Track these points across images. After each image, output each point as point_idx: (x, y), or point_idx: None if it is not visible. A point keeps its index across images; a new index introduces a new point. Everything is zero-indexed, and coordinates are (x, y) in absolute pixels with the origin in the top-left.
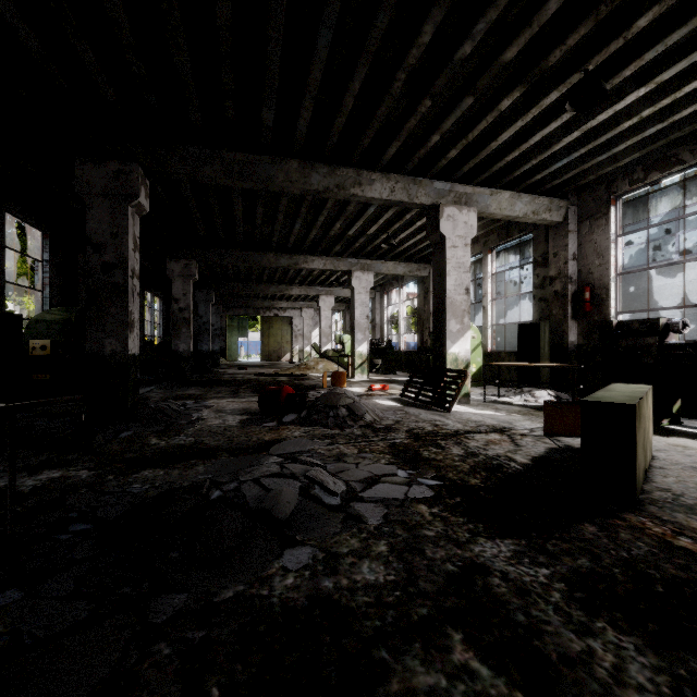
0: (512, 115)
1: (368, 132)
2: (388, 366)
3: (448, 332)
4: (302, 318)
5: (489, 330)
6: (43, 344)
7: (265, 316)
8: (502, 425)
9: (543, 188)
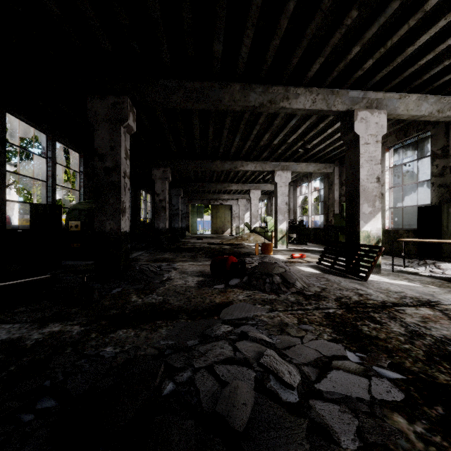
0: (434, 17)
1: (297, 51)
2: (300, 239)
3: (361, 214)
4: (238, 205)
5: (387, 212)
6: (76, 224)
7: (214, 204)
8: (425, 297)
9: (449, 89)
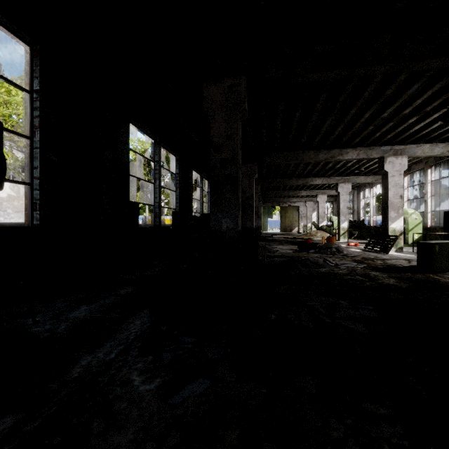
0: (418, 121)
1: (345, 137)
2: (361, 235)
3: (389, 217)
4: (305, 206)
5: (429, 214)
6: None
7: (282, 206)
8: (411, 258)
9: None
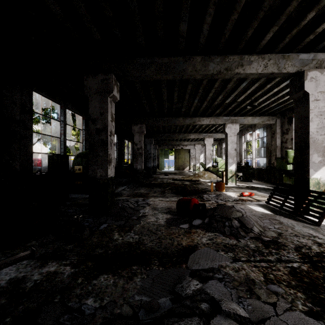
0: None
1: (253, 23)
2: (246, 177)
3: (311, 163)
4: (194, 149)
5: None
6: (79, 168)
7: (176, 148)
8: None
9: None
